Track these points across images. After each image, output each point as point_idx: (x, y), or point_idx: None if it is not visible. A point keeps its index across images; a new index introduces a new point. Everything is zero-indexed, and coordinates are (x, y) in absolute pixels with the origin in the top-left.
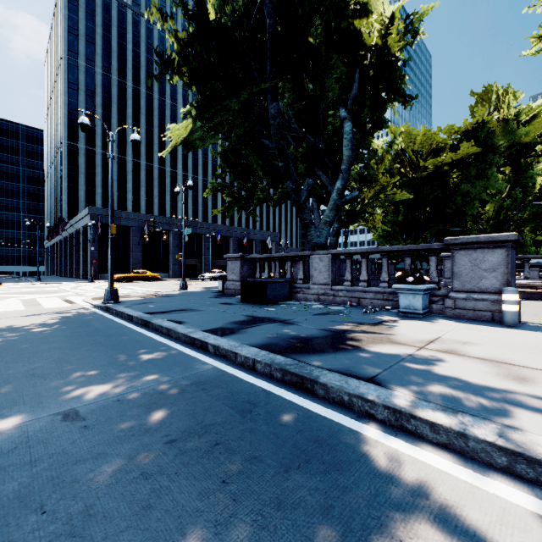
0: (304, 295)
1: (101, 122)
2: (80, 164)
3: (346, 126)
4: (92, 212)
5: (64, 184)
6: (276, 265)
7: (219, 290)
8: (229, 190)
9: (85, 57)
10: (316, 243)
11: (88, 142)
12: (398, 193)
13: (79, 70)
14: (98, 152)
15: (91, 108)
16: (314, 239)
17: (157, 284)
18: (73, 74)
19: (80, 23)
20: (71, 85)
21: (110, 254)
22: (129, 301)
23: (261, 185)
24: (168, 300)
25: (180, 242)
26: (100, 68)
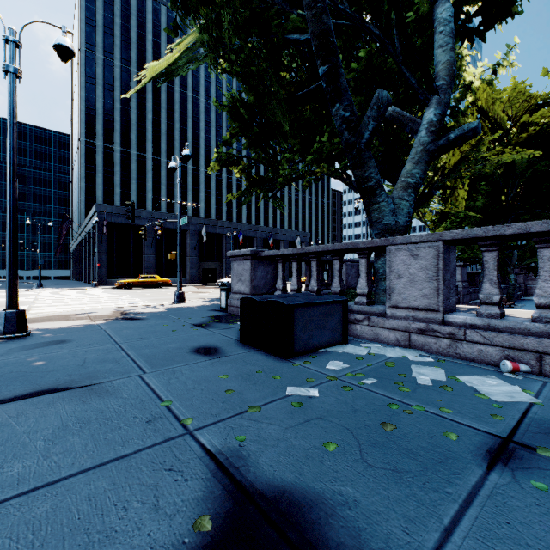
0: (372, 328)
1: (119, 118)
2: (98, 163)
3: (442, 10)
4: (99, 210)
5: (82, 183)
6: (312, 267)
7: (222, 306)
8: (243, 165)
9: (103, 49)
10: (389, 225)
11: (106, 139)
12: (507, 152)
13: (96, 63)
14: (117, 150)
15: (109, 103)
16: (385, 217)
17: (163, 291)
18: (90, 68)
19: (97, 13)
20: (89, 79)
21: (7, 247)
22: (45, 334)
23: (287, 155)
24: (109, 332)
25: (199, 243)
26: (118, 60)
